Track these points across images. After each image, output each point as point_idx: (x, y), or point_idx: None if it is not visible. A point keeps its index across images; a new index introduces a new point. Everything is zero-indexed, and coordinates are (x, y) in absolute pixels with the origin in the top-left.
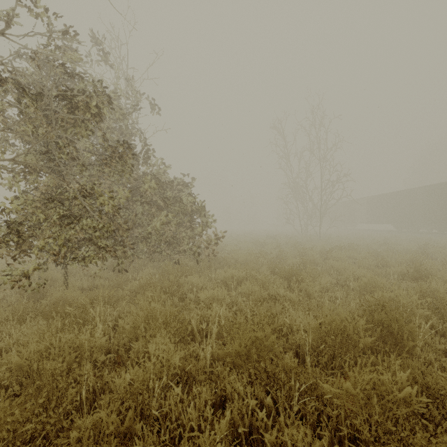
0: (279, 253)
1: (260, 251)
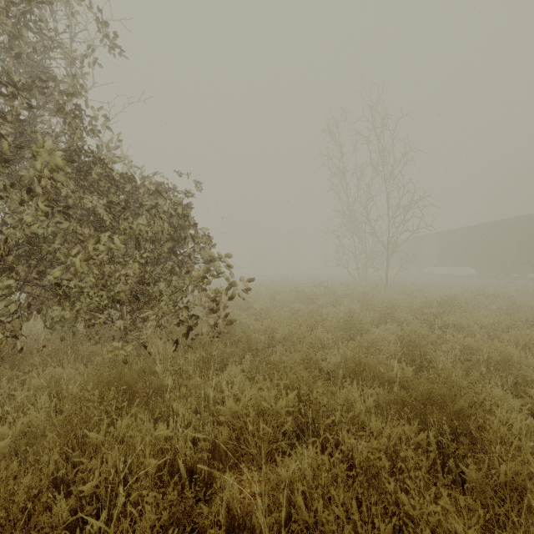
0: (347, 316)
1: (311, 311)
